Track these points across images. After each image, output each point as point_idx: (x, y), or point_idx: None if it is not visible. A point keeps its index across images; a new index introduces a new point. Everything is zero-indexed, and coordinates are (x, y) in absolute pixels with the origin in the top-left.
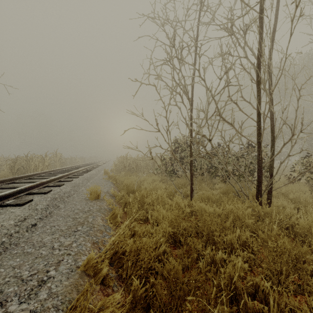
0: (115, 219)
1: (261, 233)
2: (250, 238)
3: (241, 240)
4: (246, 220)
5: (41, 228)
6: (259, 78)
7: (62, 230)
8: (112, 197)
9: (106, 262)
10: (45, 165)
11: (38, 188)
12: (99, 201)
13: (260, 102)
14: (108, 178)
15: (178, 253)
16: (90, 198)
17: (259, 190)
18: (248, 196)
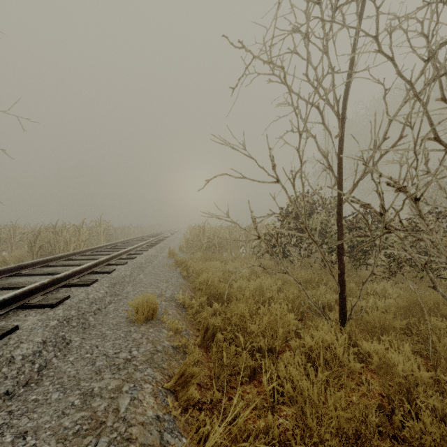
0: (186, 390)
1: None
2: None
3: None
4: None
5: None
6: None
7: None
8: (180, 309)
9: None
10: (81, 240)
11: (47, 291)
12: (153, 327)
13: None
14: (174, 265)
15: None
16: (136, 319)
17: None
18: None
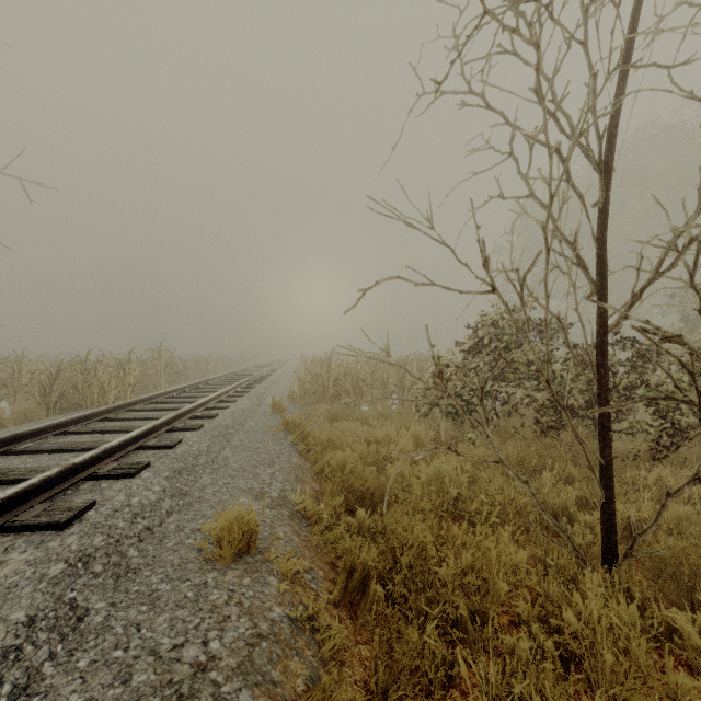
0: None
1: None
2: None
3: None
4: None
5: None
6: None
7: None
8: (297, 523)
9: None
10: (127, 384)
11: (54, 491)
12: (249, 573)
13: None
14: (282, 428)
15: None
16: (218, 557)
17: None
18: None
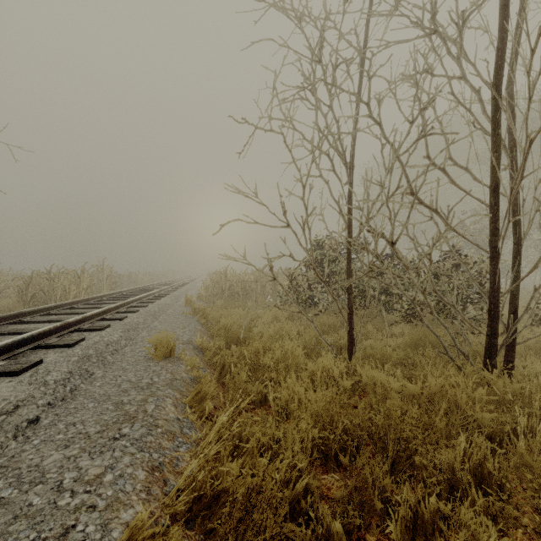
0: (202, 404)
1: (526, 453)
2: (490, 457)
3: (470, 459)
4: (477, 414)
5: (47, 429)
6: (498, 114)
7: (89, 435)
8: (197, 351)
9: (174, 536)
10: (82, 288)
11: (59, 334)
12: (171, 363)
13: (500, 165)
14: (192, 313)
15: (337, 494)
16: (155, 356)
17: (493, 345)
18: (468, 357)
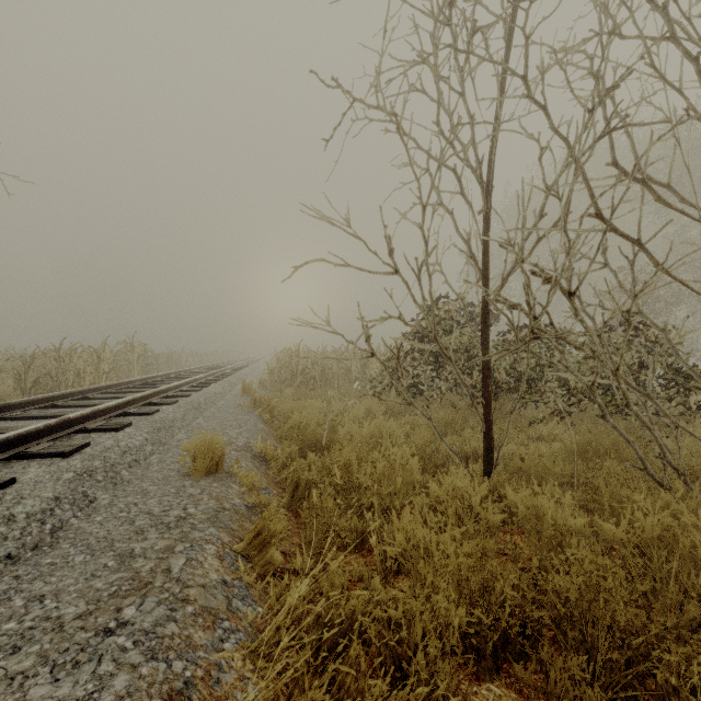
0: (264, 553)
1: None
2: None
3: None
4: None
5: None
6: None
7: (62, 624)
8: (258, 462)
9: None
10: (102, 371)
11: (54, 436)
12: (218, 481)
13: None
14: (251, 405)
15: None
16: (193, 471)
17: None
18: (683, 475)
